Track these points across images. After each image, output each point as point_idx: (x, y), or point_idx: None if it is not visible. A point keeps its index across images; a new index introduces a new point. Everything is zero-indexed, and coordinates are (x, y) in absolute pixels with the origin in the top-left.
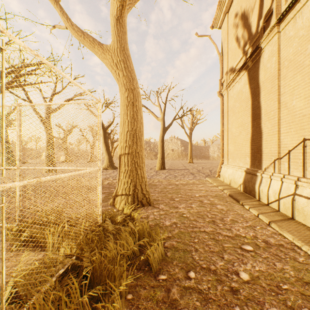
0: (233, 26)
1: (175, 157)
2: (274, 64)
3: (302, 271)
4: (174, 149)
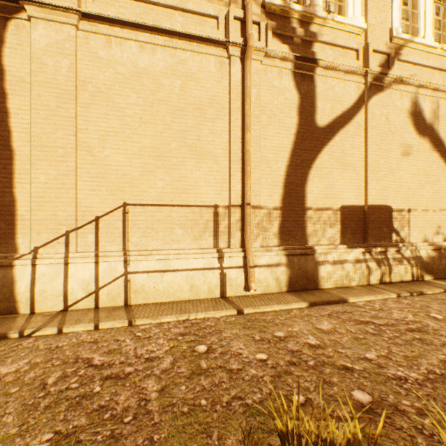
0: None
1: None
2: (68, 72)
3: (230, 326)
4: None
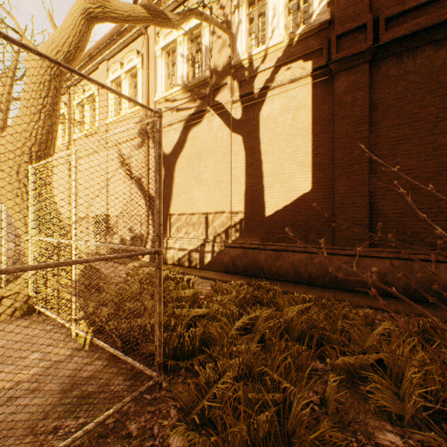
0: None
1: None
2: None
3: None
4: None
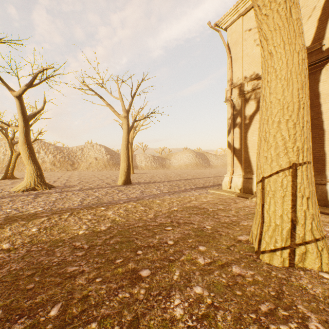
0: (255, 32)
1: (101, 167)
2: None
3: None
4: (98, 158)
